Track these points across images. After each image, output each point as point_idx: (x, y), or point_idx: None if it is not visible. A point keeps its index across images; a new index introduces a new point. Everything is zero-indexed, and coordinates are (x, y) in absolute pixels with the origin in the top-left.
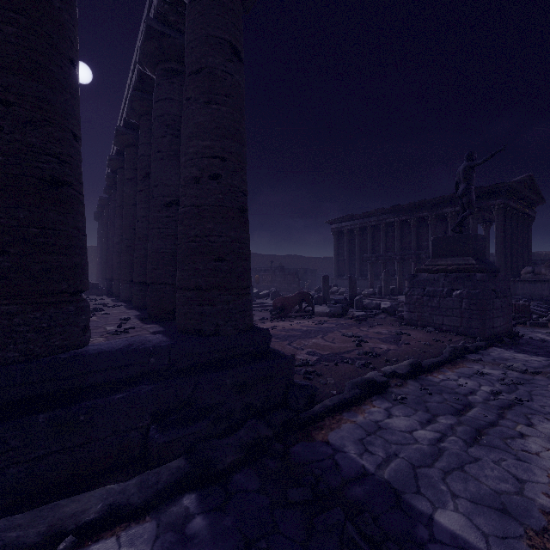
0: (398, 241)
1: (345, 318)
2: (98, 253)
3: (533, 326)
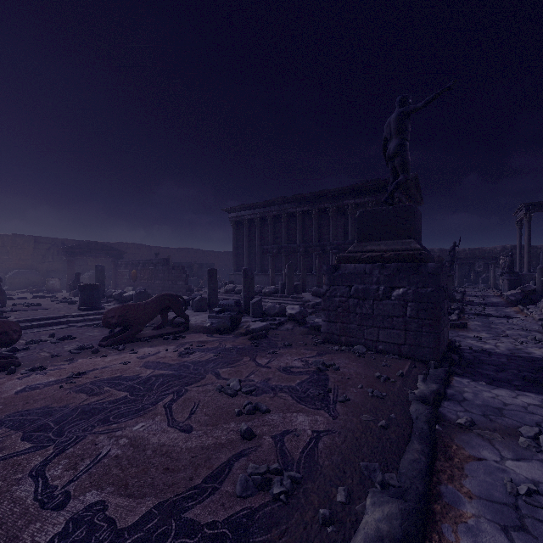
0: (300, 234)
1: (236, 334)
2: None
3: (453, 327)
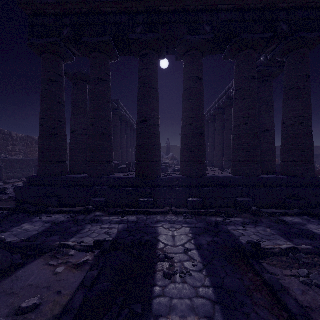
0: None
1: None
2: None
3: None
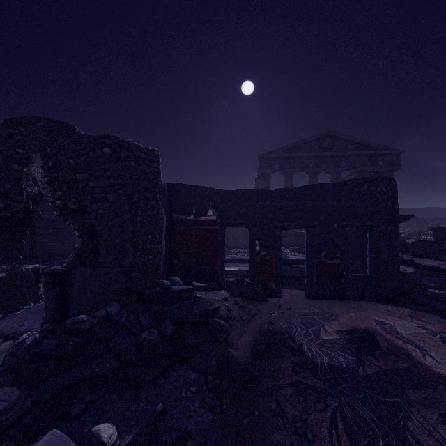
0: None
1: None
2: None
3: None
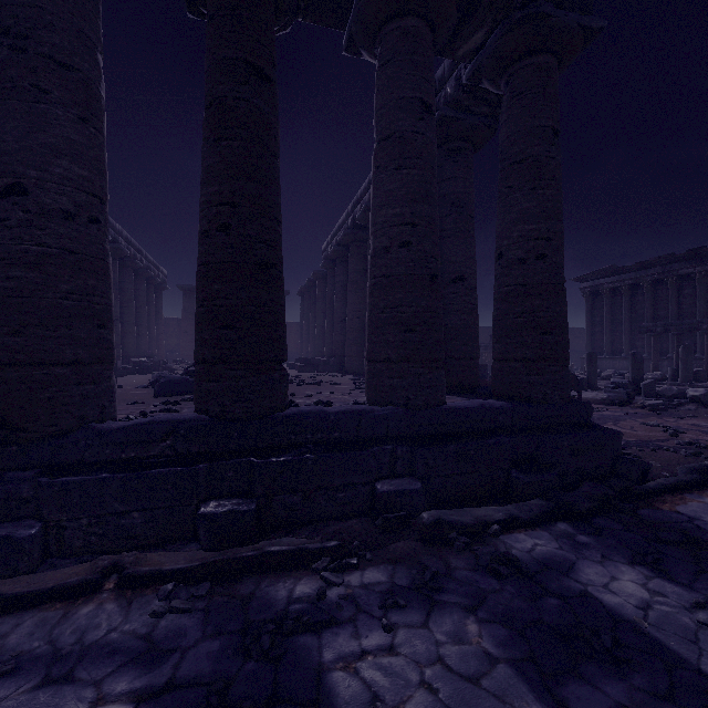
0: (701, 302)
1: (632, 407)
2: (304, 330)
3: None
